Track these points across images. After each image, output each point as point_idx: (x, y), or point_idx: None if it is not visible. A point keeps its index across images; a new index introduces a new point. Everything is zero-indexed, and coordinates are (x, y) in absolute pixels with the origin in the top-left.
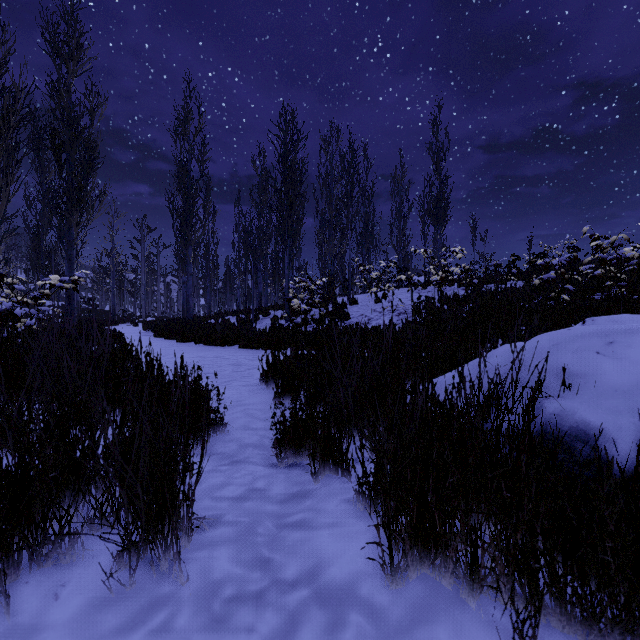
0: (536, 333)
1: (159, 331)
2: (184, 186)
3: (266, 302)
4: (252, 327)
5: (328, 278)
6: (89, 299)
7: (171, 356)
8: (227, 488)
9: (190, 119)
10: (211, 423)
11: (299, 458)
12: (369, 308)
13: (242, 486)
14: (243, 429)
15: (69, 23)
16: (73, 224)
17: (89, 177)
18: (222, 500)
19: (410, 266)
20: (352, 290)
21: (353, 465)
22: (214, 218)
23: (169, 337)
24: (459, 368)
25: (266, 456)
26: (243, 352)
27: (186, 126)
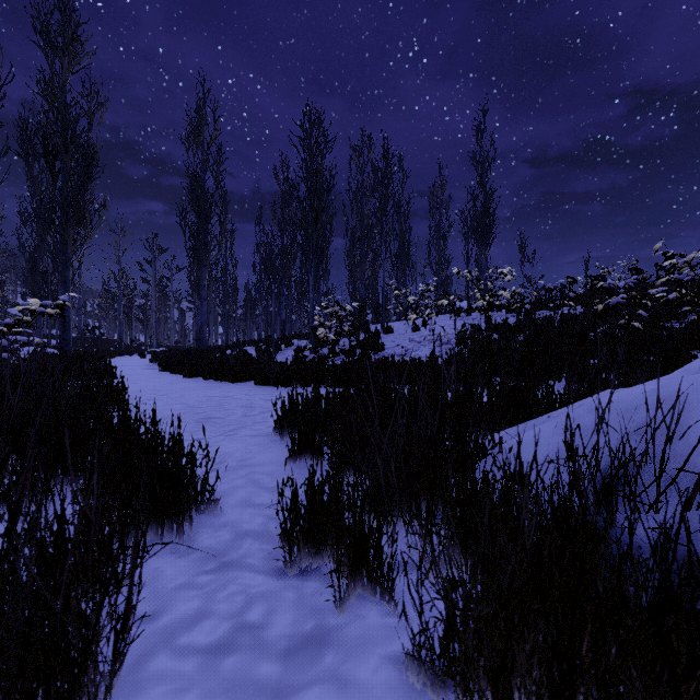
0: (607, 368)
1: (165, 364)
2: (197, 200)
3: (290, 330)
4: (272, 359)
5: (359, 303)
6: (93, 327)
7: (171, 395)
8: (201, 625)
9: (204, 125)
10: (197, 500)
11: (318, 560)
12: (406, 337)
13: (226, 619)
14: (243, 506)
15: (63, 12)
16: (68, 242)
17: (87, 188)
18: (188, 654)
19: (450, 291)
20: (386, 317)
21: (403, 610)
22: (232, 237)
23: (176, 371)
24: (545, 425)
25: (271, 553)
26: (258, 390)
27: (200, 133)
